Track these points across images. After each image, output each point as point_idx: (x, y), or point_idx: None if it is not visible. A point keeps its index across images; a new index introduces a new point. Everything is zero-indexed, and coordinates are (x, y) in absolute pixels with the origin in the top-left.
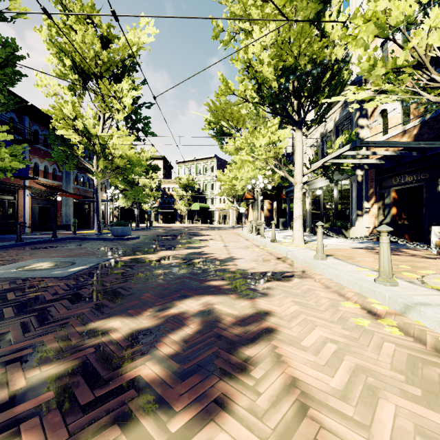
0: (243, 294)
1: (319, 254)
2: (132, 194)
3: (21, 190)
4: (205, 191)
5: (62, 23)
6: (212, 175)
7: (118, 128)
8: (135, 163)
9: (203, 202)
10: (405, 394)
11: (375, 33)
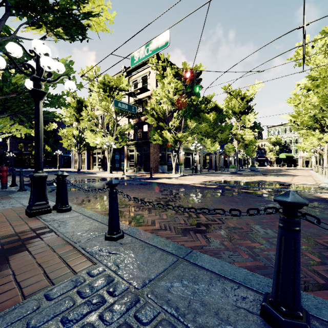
0: (293, 176)
1: (319, 173)
2: (245, 152)
3: (212, 154)
4: (290, 145)
5: (228, 99)
6: (296, 133)
7: (243, 126)
8: (253, 142)
9: (288, 152)
10: (303, 177)
11: (316, 138)
